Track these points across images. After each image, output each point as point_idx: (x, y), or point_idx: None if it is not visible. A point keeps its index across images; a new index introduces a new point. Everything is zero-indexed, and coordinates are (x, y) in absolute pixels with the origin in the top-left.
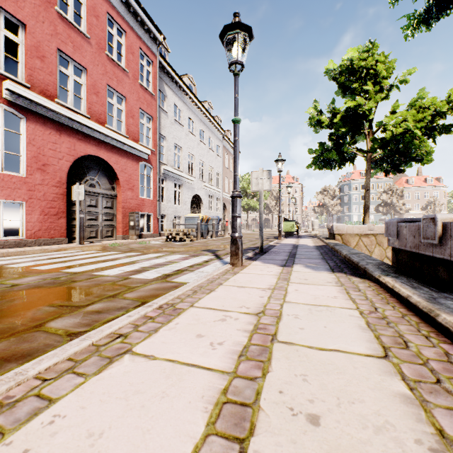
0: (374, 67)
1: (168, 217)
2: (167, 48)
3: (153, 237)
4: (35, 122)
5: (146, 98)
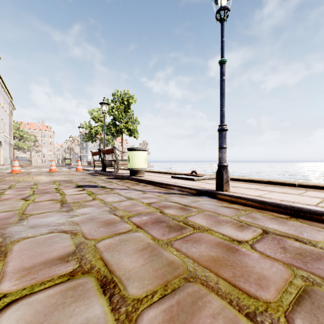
0: (102, 118)
1: None
2: None
3: None
4: None
5: None
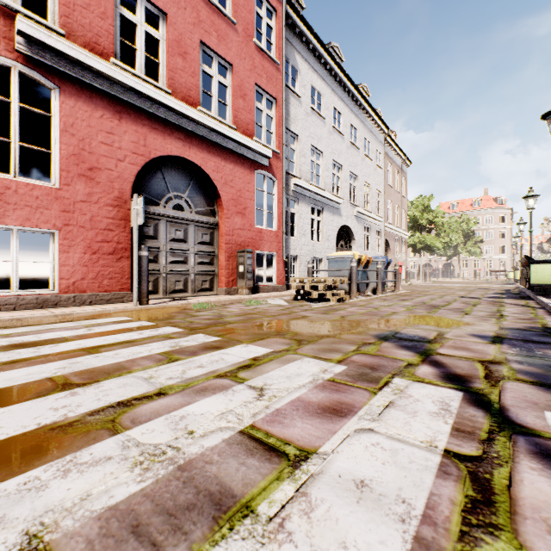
0: None
1: (300, 260)
2: (300, 2)
3: (277, 291)
4: (74, 95)
5: (265, 67)
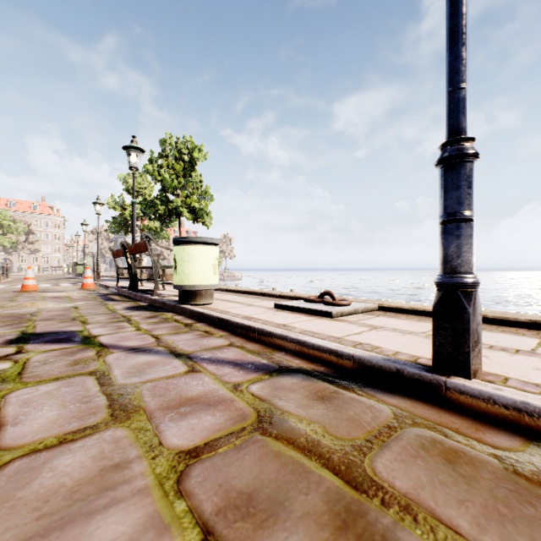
0: (144, 190)
1: None
2: None
3: None
4: None
5: None
